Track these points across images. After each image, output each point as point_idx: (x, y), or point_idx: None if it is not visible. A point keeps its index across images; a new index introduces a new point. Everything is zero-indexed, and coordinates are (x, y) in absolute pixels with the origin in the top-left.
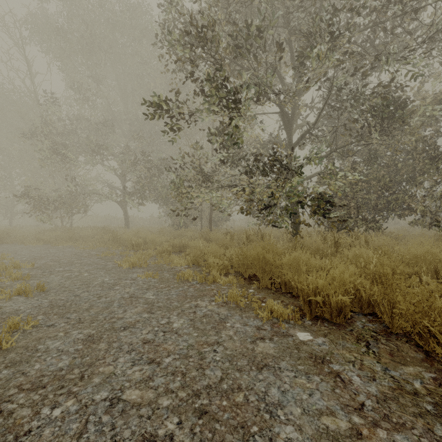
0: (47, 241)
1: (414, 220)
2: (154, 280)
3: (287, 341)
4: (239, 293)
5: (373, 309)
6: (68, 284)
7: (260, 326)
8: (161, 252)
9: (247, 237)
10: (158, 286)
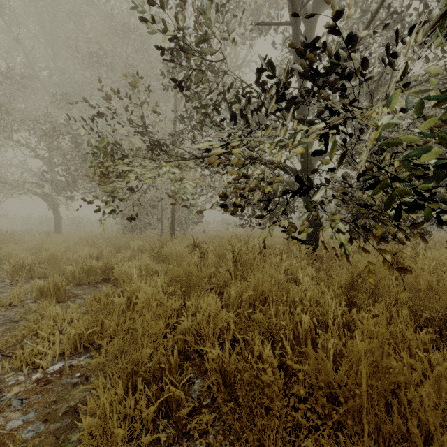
0: None
1: None
2: None
3: None
4: None
5: None
6: None
7: None
8: (44, 292)
9: (236, 258)
10: None
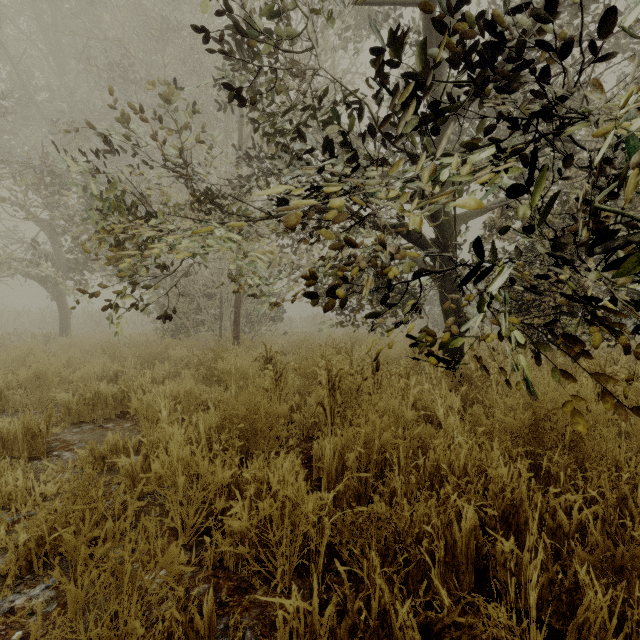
0: None
1: None
2: None
3: None
4: None
5: None
6: None
7: None
8: (8, 442)
9: (333, 384)
10: None
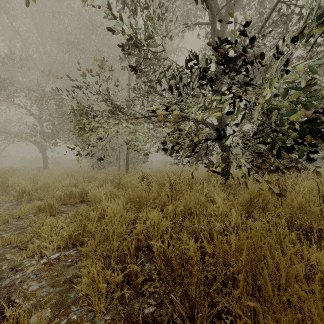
0: None
1: None
2: None
3: None
4: None
5: None
6: None
7: None
8: (41, 209)
9: (172, 186)
10: None
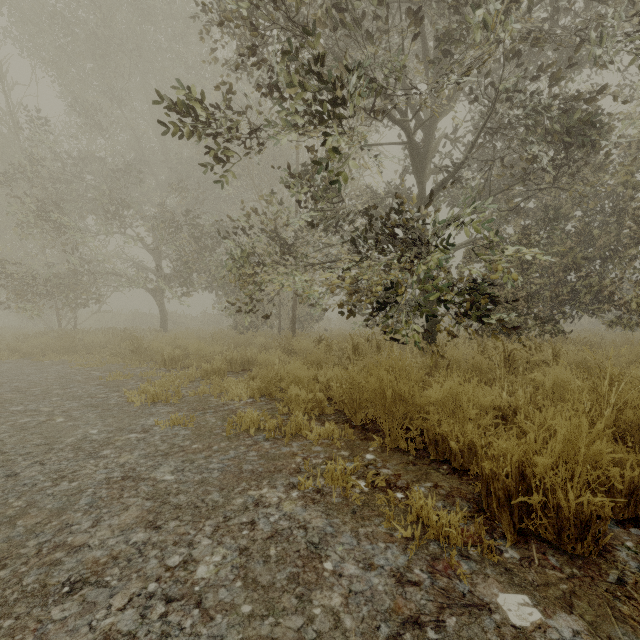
0: (27, 353)
1: (615, 319)
2: (184, 433)
3: (483, 633)
4: (348, 469)
5: (635, 510)
6: (11, 443)
7: (404, 570)
8: (209, 373)
9: (354, 348)
10: (189, 447)
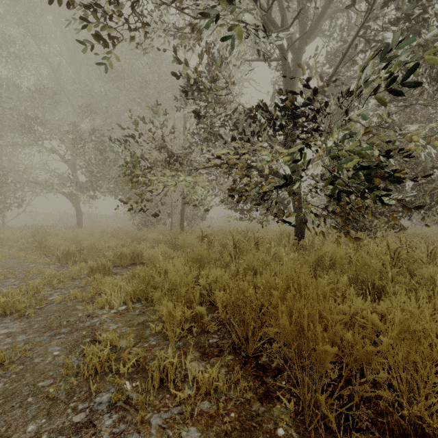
0: None
1: None
2: None
3: None
4: None
5: None
6: None
7: None
8: (94, 270)
9: (235, 245)
10: None
